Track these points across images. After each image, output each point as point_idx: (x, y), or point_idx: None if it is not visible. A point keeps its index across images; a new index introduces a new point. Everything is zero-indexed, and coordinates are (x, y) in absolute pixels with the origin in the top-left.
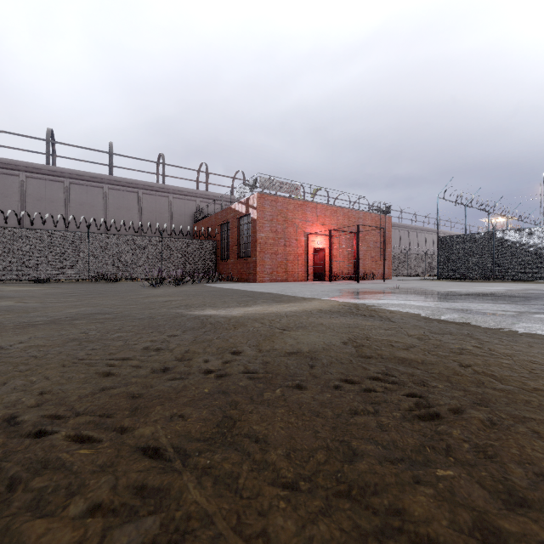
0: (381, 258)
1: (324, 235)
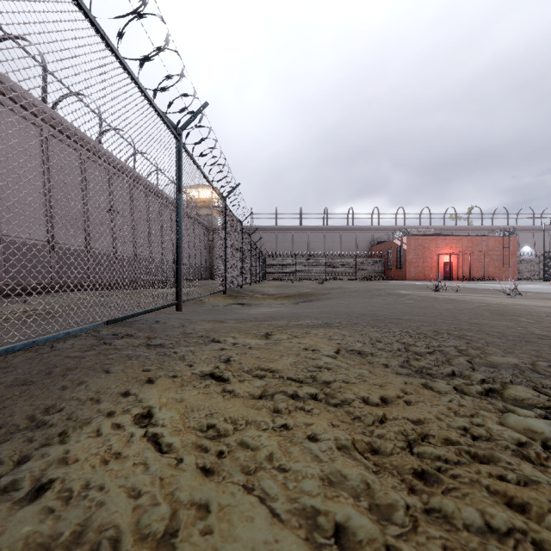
0: (505, 266)
1: (451, 254)
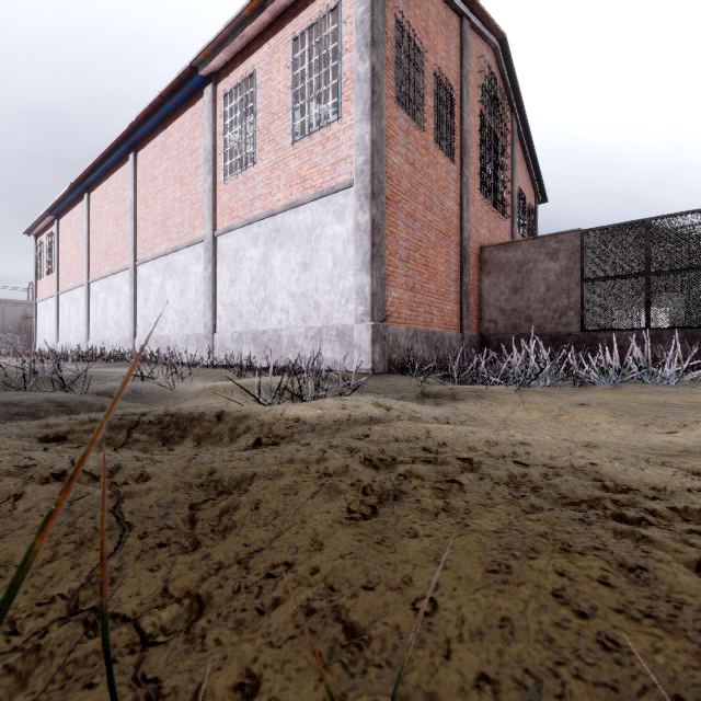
0: None
1: None
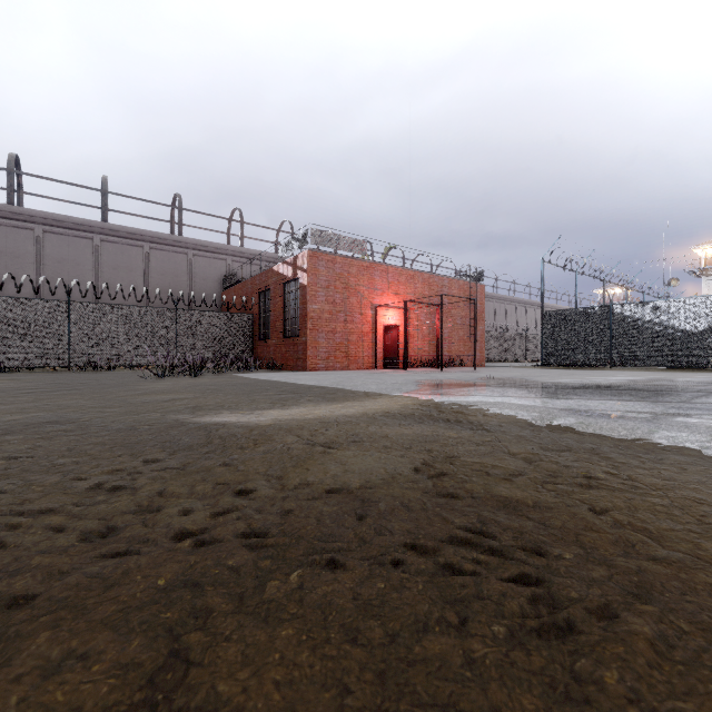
0: (471, 339)
1: (397, 308)
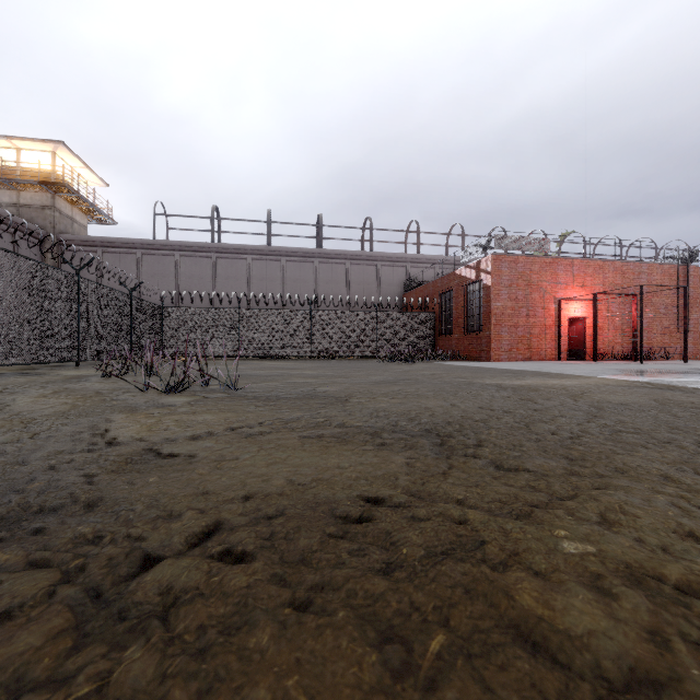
0: (679, 329)
1: (583, 300)
